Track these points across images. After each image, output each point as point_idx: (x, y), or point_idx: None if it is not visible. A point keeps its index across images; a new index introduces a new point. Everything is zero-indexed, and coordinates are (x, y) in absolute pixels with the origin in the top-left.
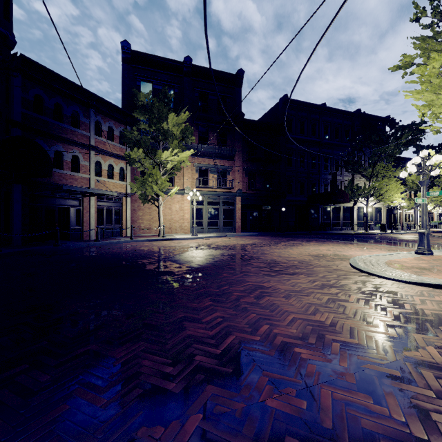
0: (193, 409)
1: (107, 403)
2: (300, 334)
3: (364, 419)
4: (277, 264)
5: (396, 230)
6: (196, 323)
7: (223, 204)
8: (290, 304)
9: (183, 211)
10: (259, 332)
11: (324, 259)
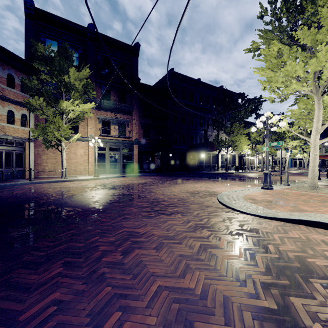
0: None
1: None
2: None
3: None
4: (159, 202)
5: (245, 170)
6: None
7: (123, 150)
8: (159, 259)
9: (87, 156)
10: None
11: (198, 195)
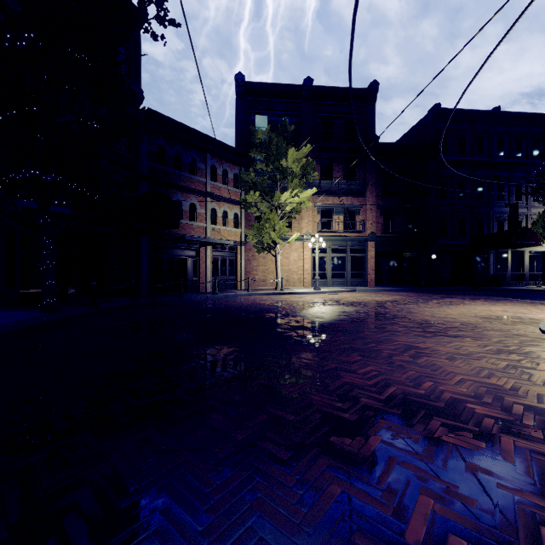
0: (371, 432)
1: (296, 419)
2: (472, 393)
3: None
4: (432, 324)
5: None
6: (351, 373)
7: (351, 252)
8: (455, 366)
9: (302, 261)
10: (422, 387)
11: (498, 322)
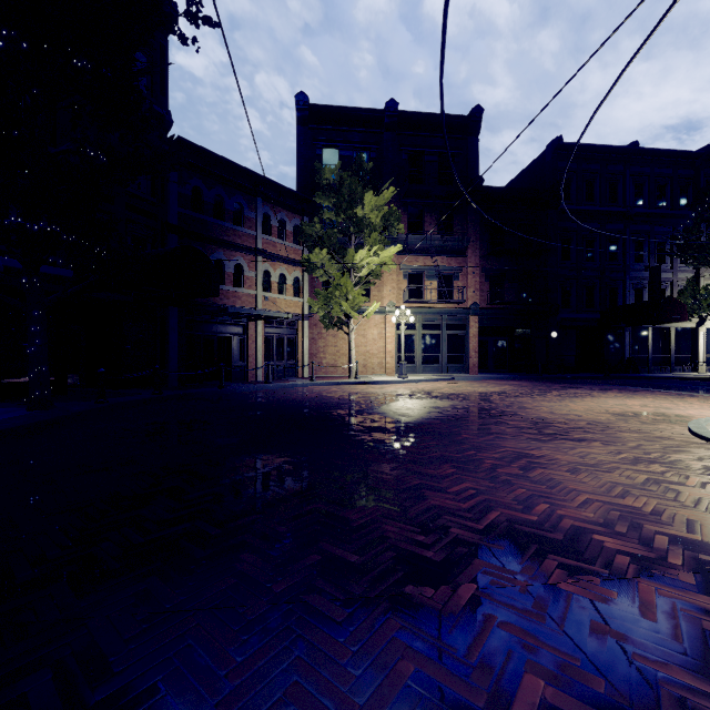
0: (462, 578)
1: (360, 560)
2: (601, 520)
3: (708, 622)
4: (550, 424)
5: None
6: (440, 493)
7: (447, 328)
8: (579, 481)
9: (384, 340)
10: (534, 511)
11: (636, 420)
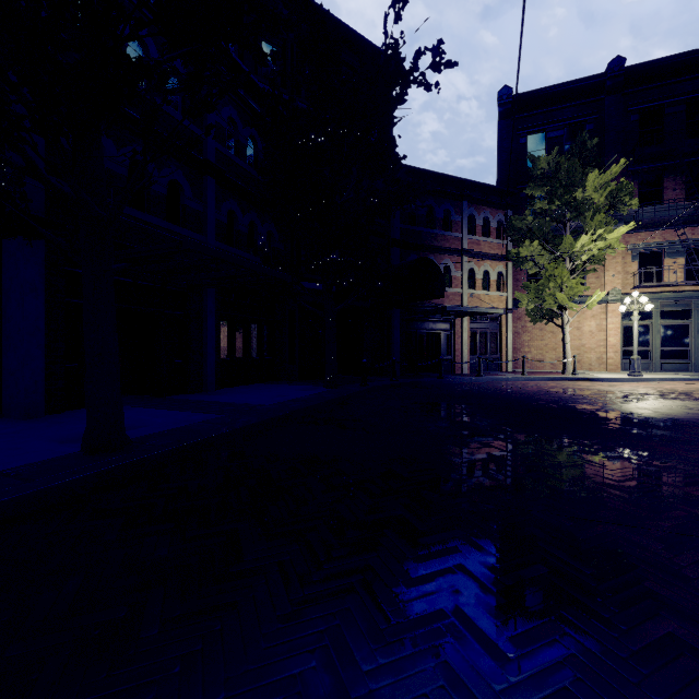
0: None
1: None
2: None
3: None
4: None
5: None
6: None
7: None
8: None
9: (604, 332)
10: None
11: None
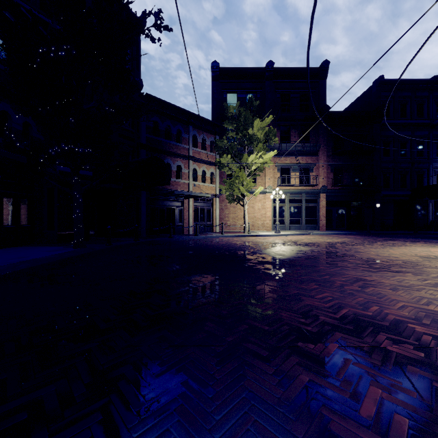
0: (329, 341)
1: (270, 329)
2: (413, 316)
3: None
4: (377, 262)
5: None
6: (310, 298)
7: (305, 202)
8: (398, 295)
9: (265, 209)
10: (370, 310)
11: (437, 261)
